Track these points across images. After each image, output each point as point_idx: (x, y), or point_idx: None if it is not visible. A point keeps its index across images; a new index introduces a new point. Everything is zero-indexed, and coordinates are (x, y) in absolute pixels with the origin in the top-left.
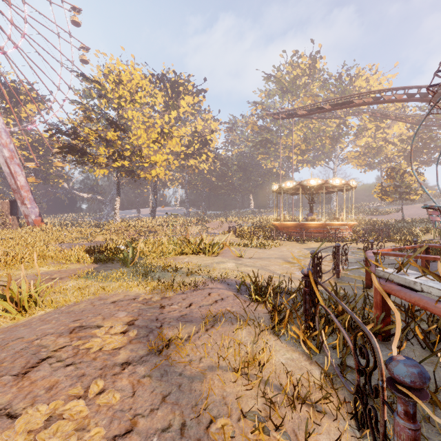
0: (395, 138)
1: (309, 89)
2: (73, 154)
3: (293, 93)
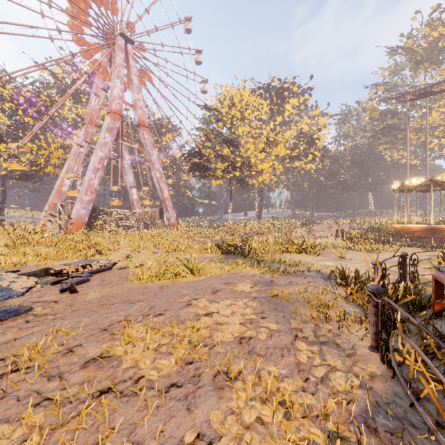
0: None
1: None
2: (199, 170)
3: (432, 60)
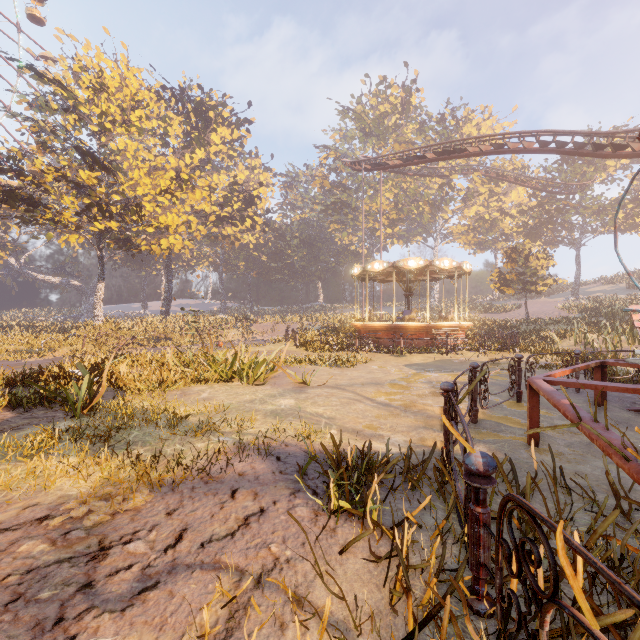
0: (513, 208)
1: (401, 134)
2: (13, 204)
3: (379, 137)
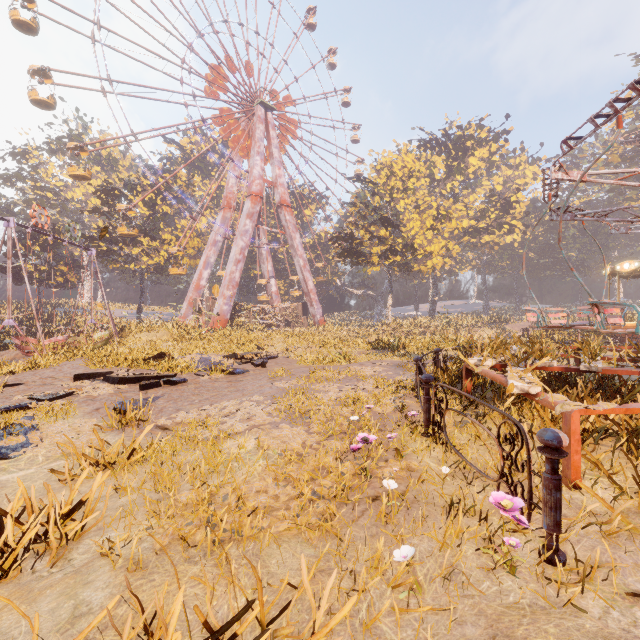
0: None
1: None
2: (350, 256)
3: None
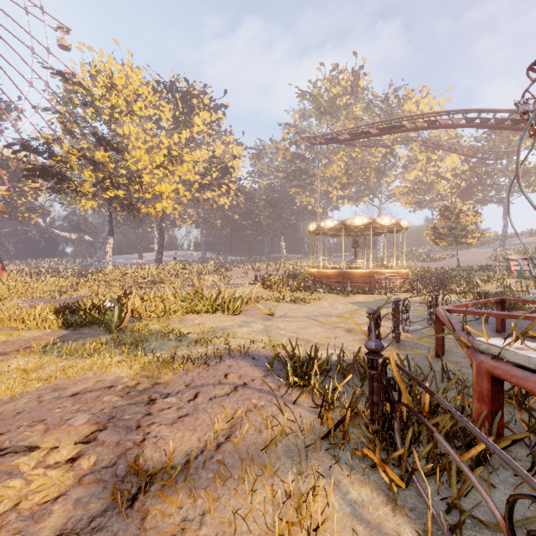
0: (448, 172)
1: (350, 112)
2: (46, 178)
3: (332, 115)
